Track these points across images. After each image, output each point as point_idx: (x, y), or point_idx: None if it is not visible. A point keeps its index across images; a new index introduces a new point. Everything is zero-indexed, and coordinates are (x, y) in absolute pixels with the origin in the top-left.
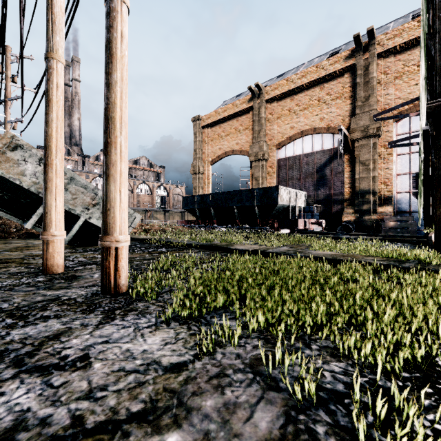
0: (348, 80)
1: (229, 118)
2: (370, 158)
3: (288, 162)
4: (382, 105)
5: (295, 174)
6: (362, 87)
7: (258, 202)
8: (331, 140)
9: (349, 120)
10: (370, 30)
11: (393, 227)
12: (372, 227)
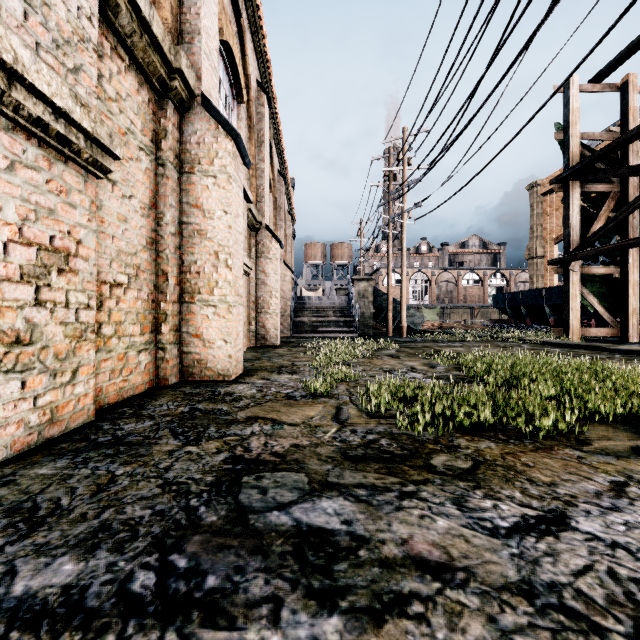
0: None
1: None
2: None
3: None
4: None
5: None
6: None
7: None
8: None
9: None
10: None
11: None
12: None
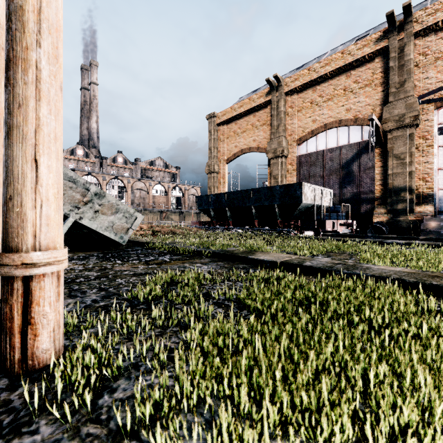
0: (379, 65)
1: (245, 113)
2: (406, 150)
3: (310, 159)
4: (420, 90)
5: (318, 171)
6: (396, 72)
7: (278, 201)
8: (358, 132)
9: (380, 110)
10: (406, 6)
11: (435, 229)
12: (409, 228)
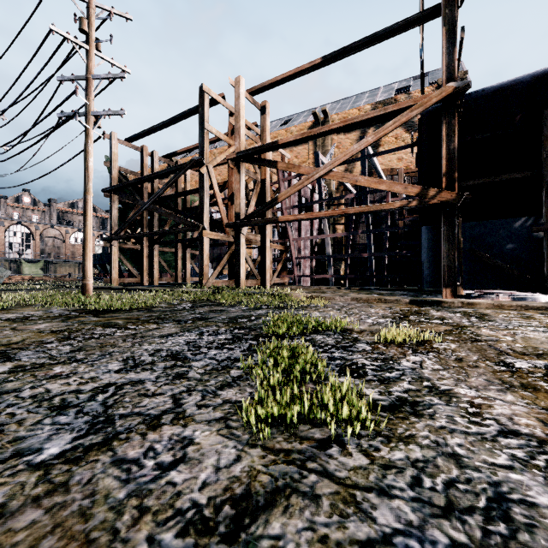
0: None
1: None
2: None
3: None
4: None
5: None
6: None
7: None
8: None
9: None
10: None
11: None
12: None
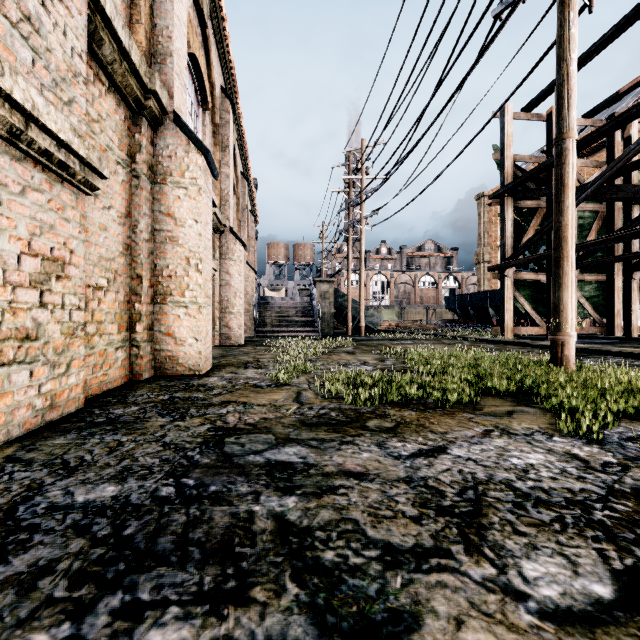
0: None
1: None
2: None
3: None
4: None
5: None
6: None
7: None
8: None
9: None
10: None
11: None
12: None
